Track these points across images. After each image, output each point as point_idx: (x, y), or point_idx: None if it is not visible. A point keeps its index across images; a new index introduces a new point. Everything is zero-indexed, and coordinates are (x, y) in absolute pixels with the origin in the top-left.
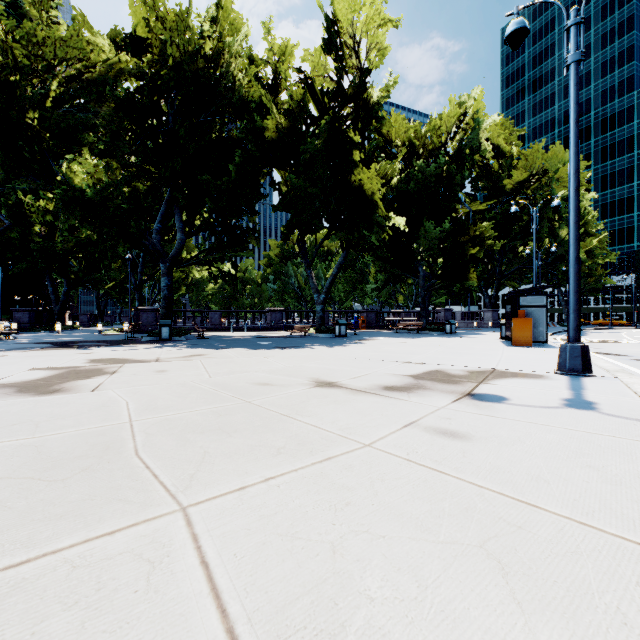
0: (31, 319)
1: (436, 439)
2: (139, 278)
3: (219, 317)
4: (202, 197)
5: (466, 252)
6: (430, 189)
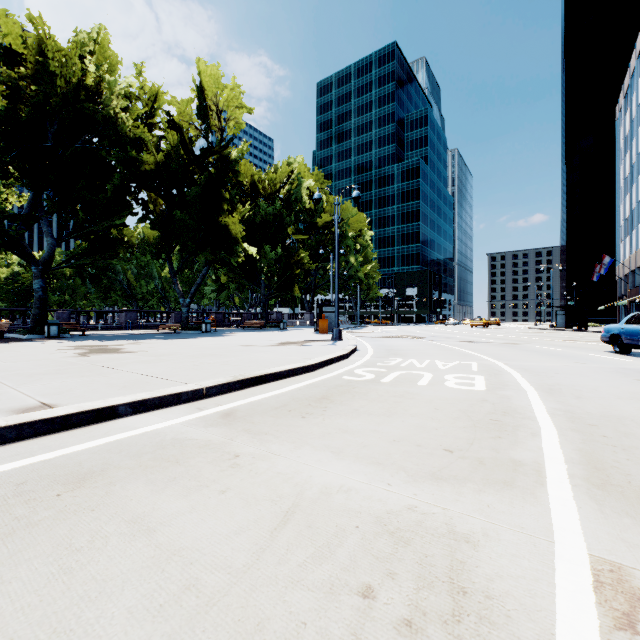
0: None
1: (296, 349)
2: None
3: (68, 317)
4: (74, 206)
5: (294, 272)
6: (269, 224)
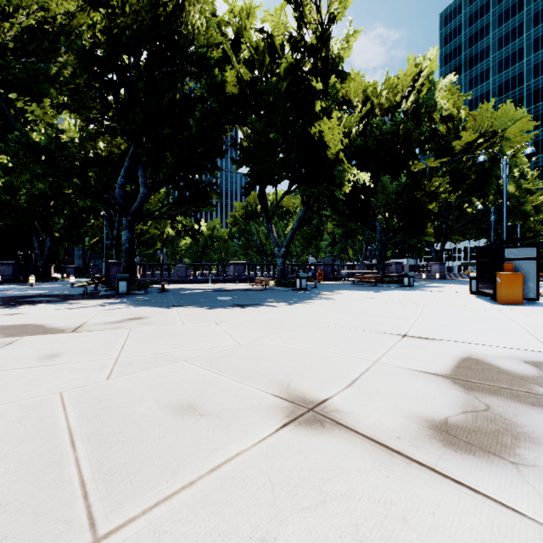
0: (15, 272)
1: None
2: (116, 234)
3: (185, 270)
4: (165, 152)
5: (424, 206)
6: (387, 145)
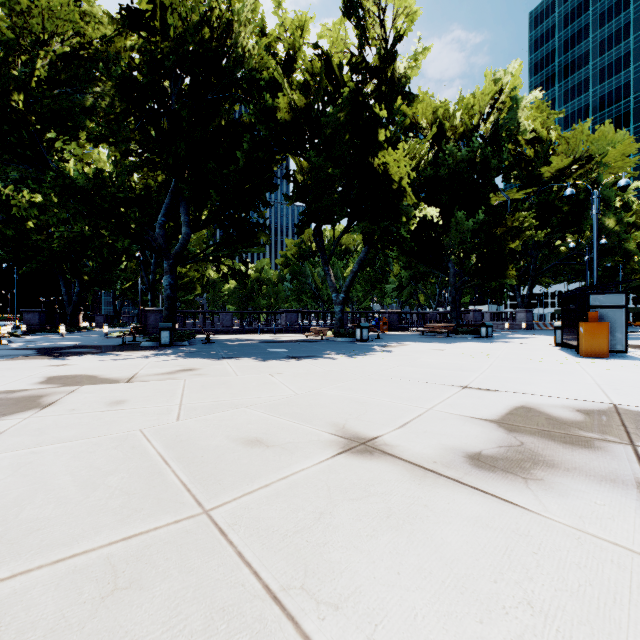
0: (41, 320)
1: None
2: (151, 278)
3: (231, 318)
4: (209, 187)
5: (504, 245)
6: (462, 175)
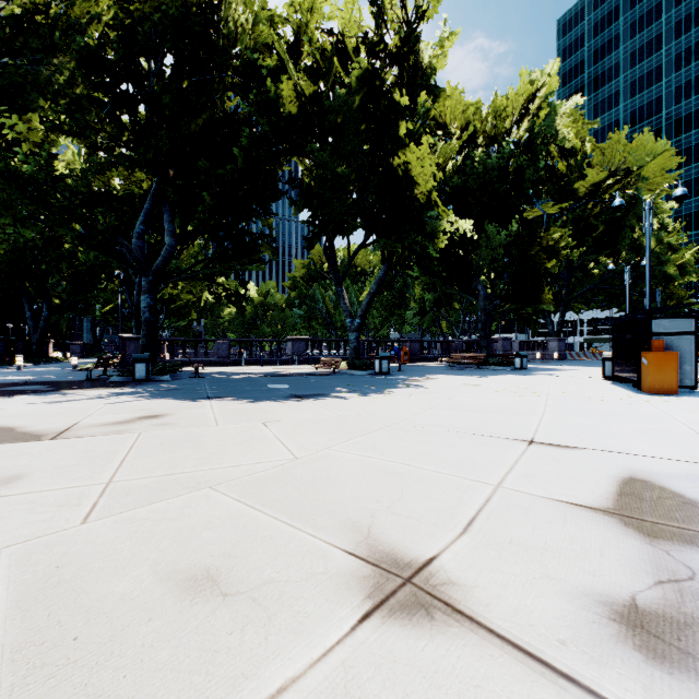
0: None
1: None
2: (136, 301)
3: (228, 348)
4: (199, 190)
5: (541, 265)
6: (493, 185)
